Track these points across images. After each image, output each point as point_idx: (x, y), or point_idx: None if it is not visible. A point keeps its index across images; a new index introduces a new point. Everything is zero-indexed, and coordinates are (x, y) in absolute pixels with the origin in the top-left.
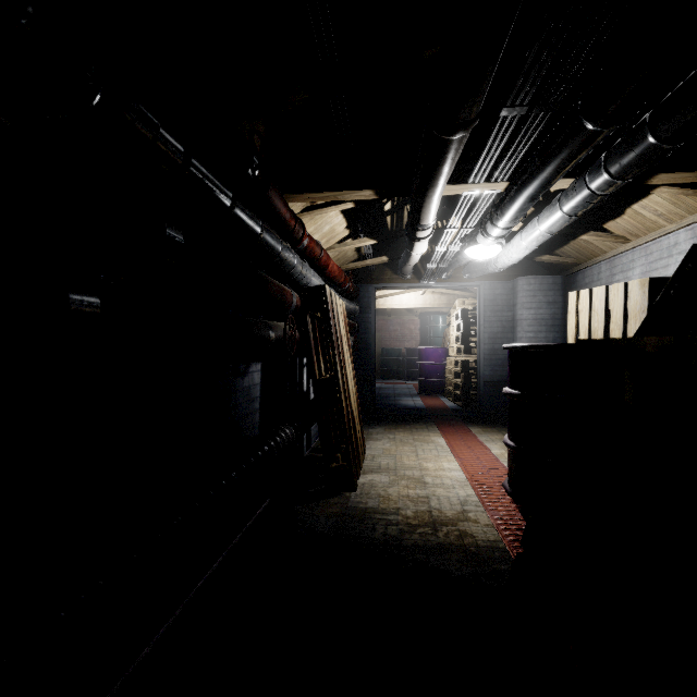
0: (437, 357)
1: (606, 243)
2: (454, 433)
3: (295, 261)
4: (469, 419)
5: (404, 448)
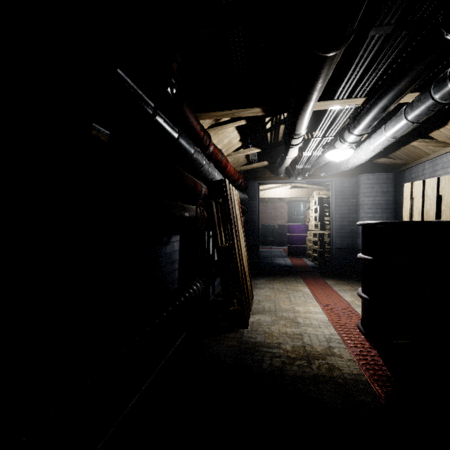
0: (300, 231)
1: (430, 147)
2: (315, 285)
3: (204, 162)
4: (325, 274)
5: (280, 295)
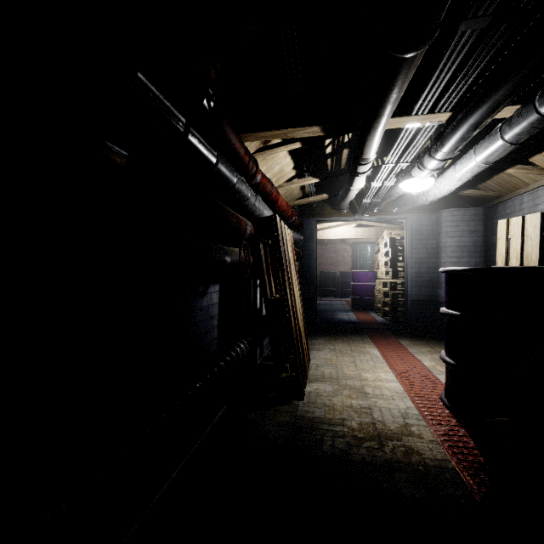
0: (367, 279)
1: (529, 176)
2: (387, 345)
3: (249, 194)
4: (398, 333)
5: (344, 358)
